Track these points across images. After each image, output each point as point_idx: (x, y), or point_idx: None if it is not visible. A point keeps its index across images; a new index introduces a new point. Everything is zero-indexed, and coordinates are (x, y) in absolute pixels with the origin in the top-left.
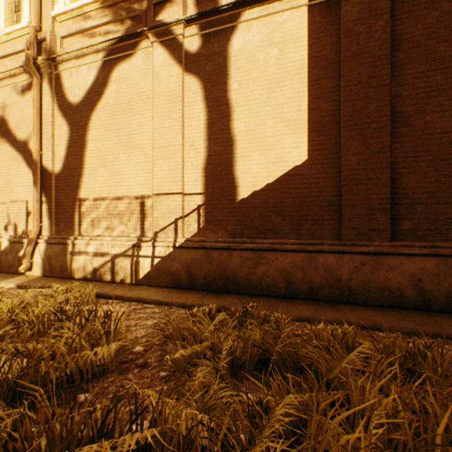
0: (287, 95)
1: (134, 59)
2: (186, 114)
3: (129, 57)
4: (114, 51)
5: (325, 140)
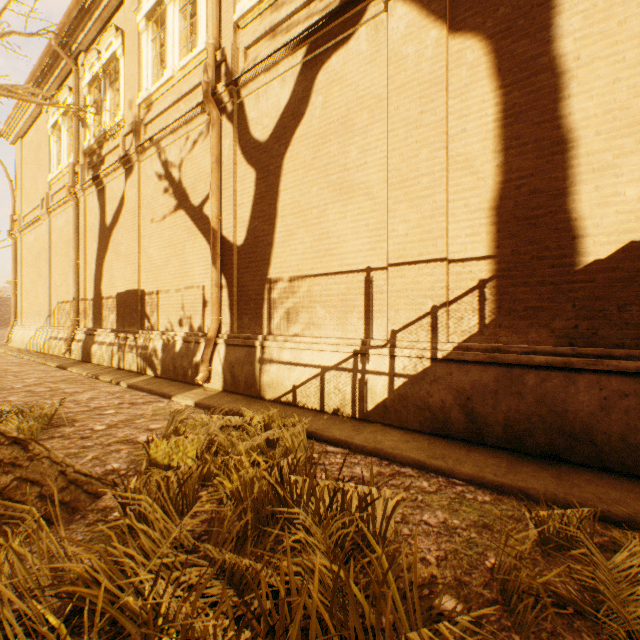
0: None
1: (353, 44)
2: (452, 111)
3: (344, 43)
4: (319, 41)
5: None
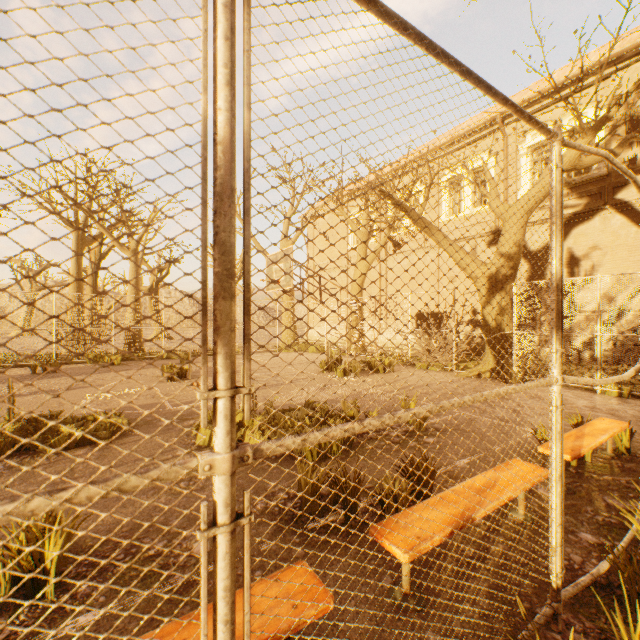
0: None
1: (591, 222)
2: None
3: (586, 221)
4: (572, 218)
5: None
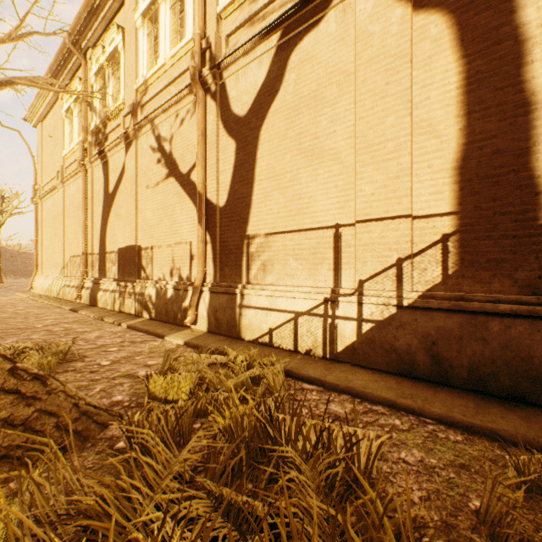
0: None
1: (322, 26)
2: (416, 81)
3: (315, 26)
4: (292, 25)
5: None
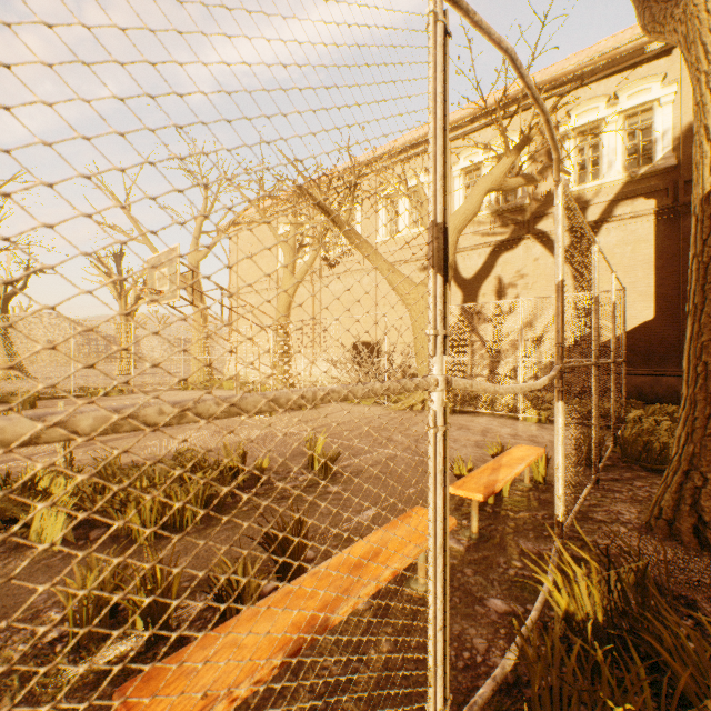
0: (638, 276)
1: (516, 251)
2: None
3: (512, 249)
4: (500, 245)
5: (668, 305)
